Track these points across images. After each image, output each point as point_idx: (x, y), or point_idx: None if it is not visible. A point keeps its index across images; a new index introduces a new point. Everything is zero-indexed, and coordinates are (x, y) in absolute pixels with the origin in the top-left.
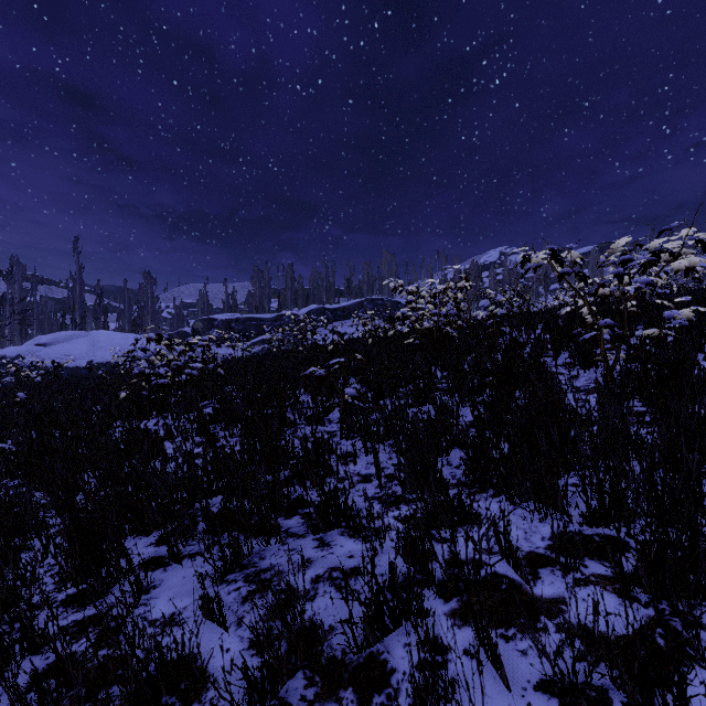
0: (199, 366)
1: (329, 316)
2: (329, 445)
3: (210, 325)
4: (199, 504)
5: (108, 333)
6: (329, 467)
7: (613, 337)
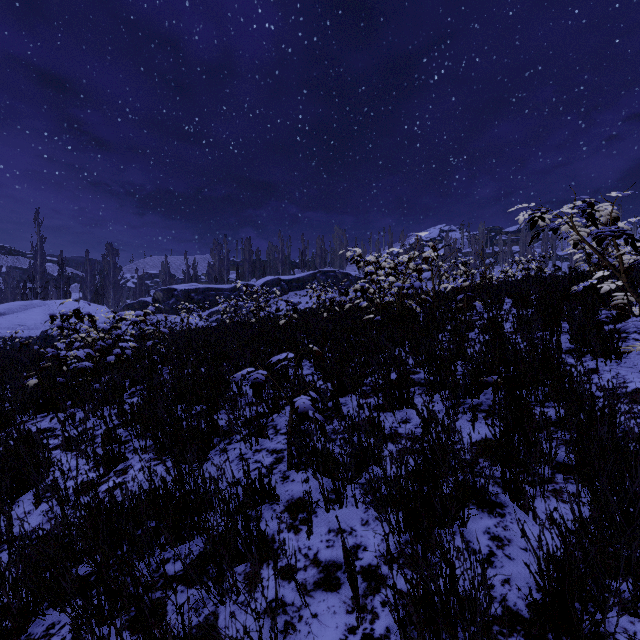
0: (132, 345)
1: (284, 286)
2: (270, 487)
3: (170, 295)
4: (37, 622)
5: (65, 303)
6: (266, 543)
7: (616, 316)
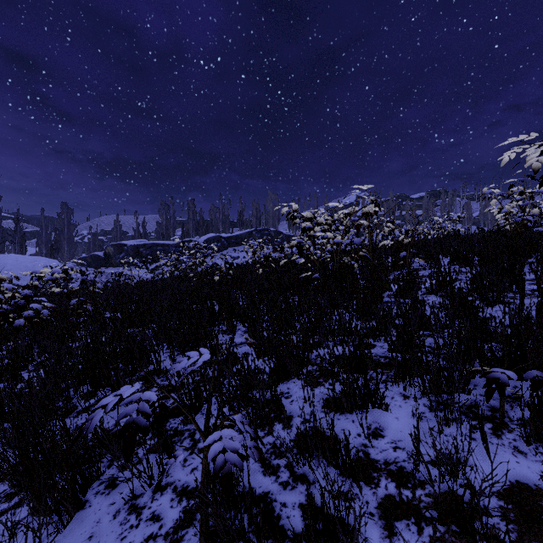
0: (48, 305)
1: (224, 242)
2: None
3: (120, 250)
4: None
5: (16, 257)
6: None
7: None
